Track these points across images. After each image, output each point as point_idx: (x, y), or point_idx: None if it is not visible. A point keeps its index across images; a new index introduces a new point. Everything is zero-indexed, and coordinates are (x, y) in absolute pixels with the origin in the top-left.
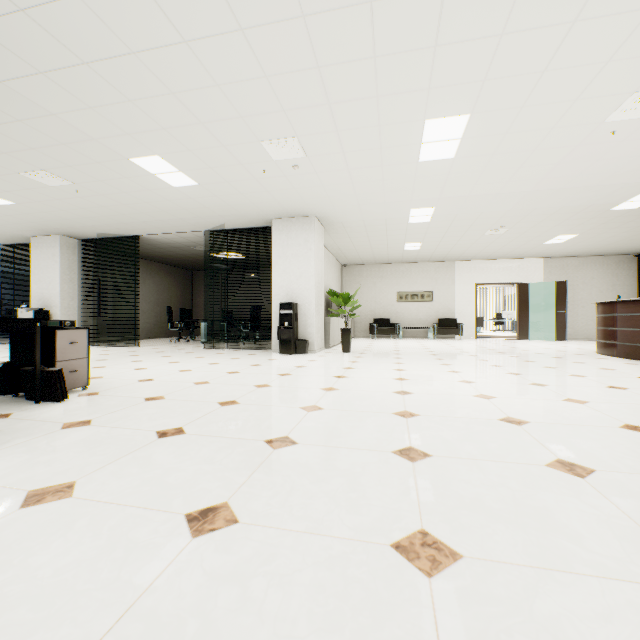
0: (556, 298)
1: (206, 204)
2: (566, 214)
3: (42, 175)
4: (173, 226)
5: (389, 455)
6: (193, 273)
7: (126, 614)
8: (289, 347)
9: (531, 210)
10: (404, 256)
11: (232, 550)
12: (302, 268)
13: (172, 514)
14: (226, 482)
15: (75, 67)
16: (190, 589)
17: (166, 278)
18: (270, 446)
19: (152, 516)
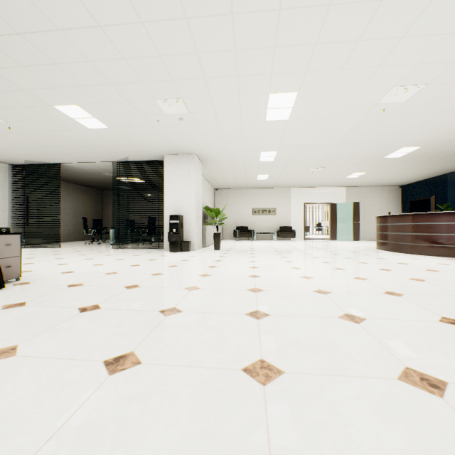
0: (354, 213)
1: (114, 142)
2: (358, 159)
3: None
4: (88, 157)
5: (243, 316)
6: (103, 192)
7: (64, 425)
8: (176, 247)
9: (337, 156)
10: (257, 183)
11: (137, 380)
12: (186, 190)
13: (94, 361)
14: (132, 339)
15: (11, 35)
16: (109, 406)
17: (82, 196)
18: (163, 314)
19: (79, 364)
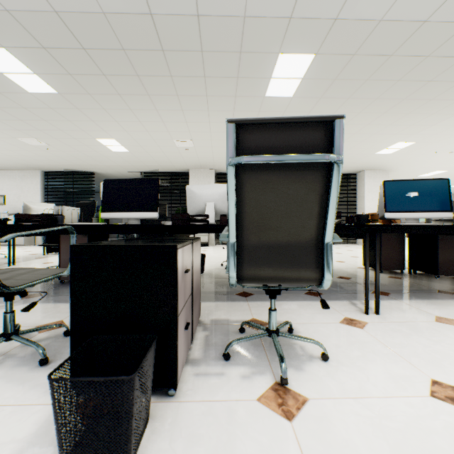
0: None
1: (359, 161)
2: None
3: None
4: None
5: None
6: None
7: None
8: None
9: None
10: None
11: None
12: None
13: None
14: None
15: None
16: None
17: None
18: None
19: None
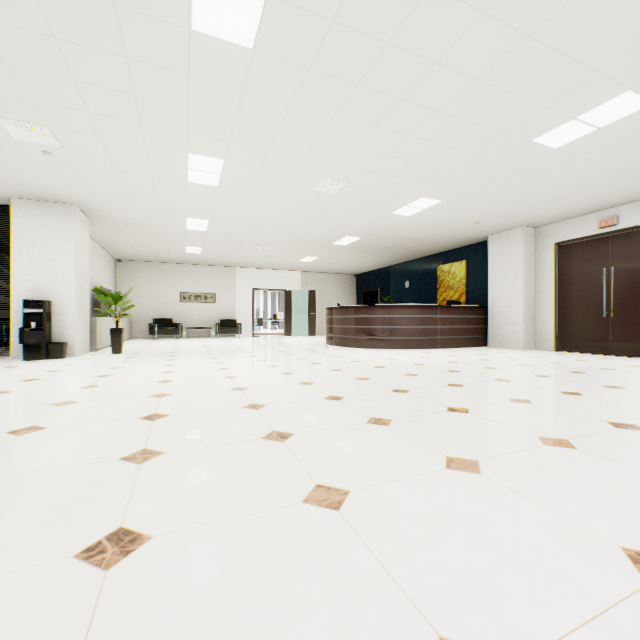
0: (310, 303)
1: None
2: (308, 242)
3: None
4: None
5: (136, 420)
6: None
7: None
8: (39, 352)
9: (285, 236)
10: (187, 258)
11: None
12: (58, 261)
13: None
14: None
15: None
16: None
17: None
18: (14, 434)
19: None
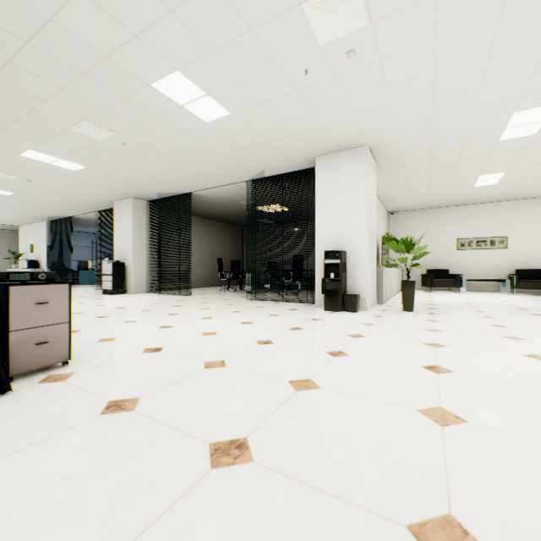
0: None
1: (243, 144)
2: None
3: (87, 127)
4: (217, 178)
5: None
6: (243, 229)
7: None
8: (335, 303)
9: None
10: (470, 195)
11: None
12: (351, 209)
13: None
14: None
15: None
16: None
17: (220, 234)
18: None
19: None
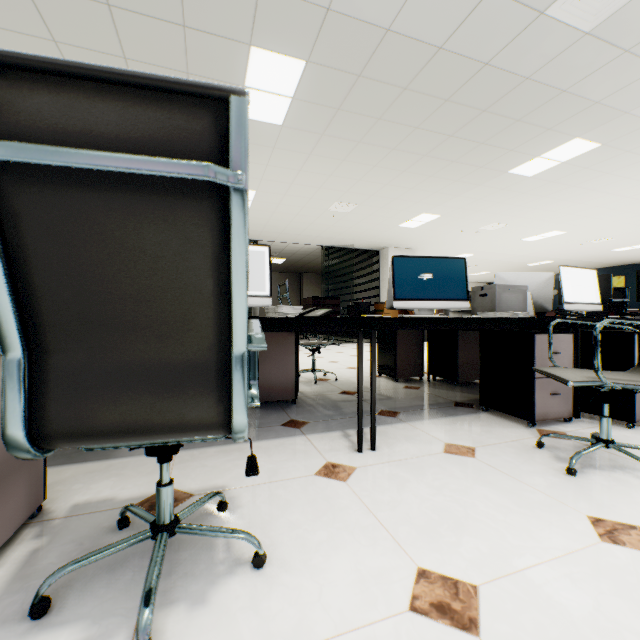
0: None
1: (381, 235)
2: (508, 264)
3: (346, 205)
4: (310, 240)
5: None
6: None
7: None
8: None
9: (502, 261)
10: None
11: None
12: None
13: None
14: None
15: (517, 192)
16: None
17: None
18: None
19: None
